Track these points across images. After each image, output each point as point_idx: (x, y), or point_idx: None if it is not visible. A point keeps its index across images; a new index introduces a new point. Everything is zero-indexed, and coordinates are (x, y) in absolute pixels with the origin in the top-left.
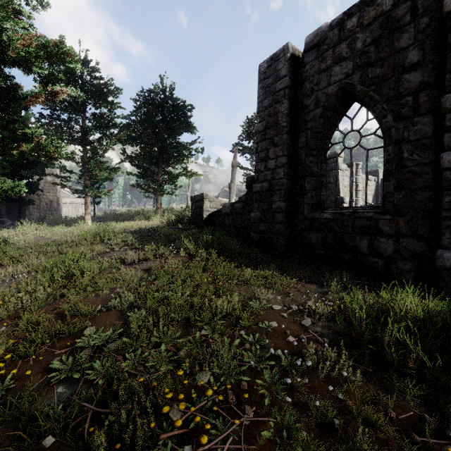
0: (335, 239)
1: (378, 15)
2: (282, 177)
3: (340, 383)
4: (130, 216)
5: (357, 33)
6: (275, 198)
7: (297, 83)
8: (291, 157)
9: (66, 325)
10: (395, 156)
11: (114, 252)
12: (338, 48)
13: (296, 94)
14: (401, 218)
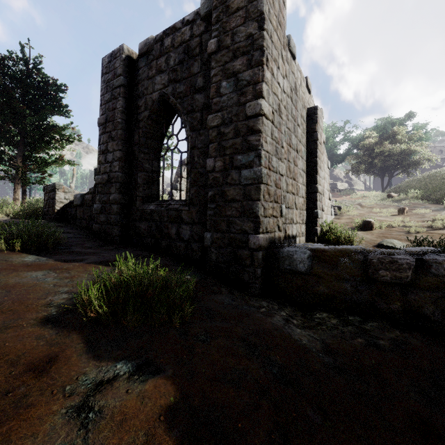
0: (157, 228)
1: (182, 41)
2: (118, 170)
3: (22, 339)
4: None
5: (171, 52)
6: (112, 190)
7: (133, 84)
8: (128, 152)
9: None
10: (191, 159)
11: None
12: (160, 61)
13: (132, 94)
14: (194, 209)
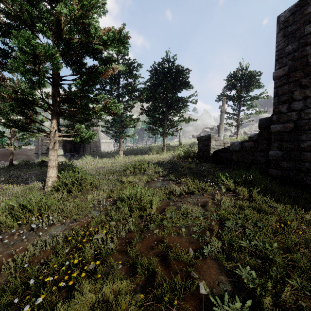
0: None
1: None
2: None
3: None
4: (143, 151)
5: None
6: (303, 137)
7: None
8: None
9: (184, 281)
10: None
11: (155, 182)
12: None
13: None
14: None
